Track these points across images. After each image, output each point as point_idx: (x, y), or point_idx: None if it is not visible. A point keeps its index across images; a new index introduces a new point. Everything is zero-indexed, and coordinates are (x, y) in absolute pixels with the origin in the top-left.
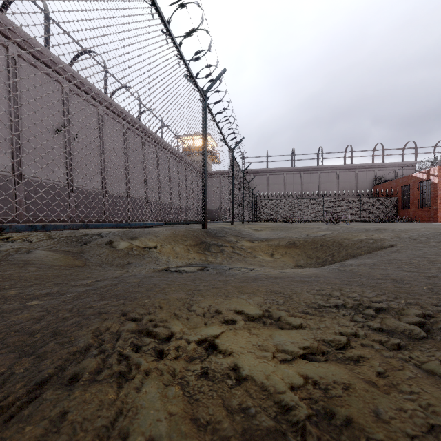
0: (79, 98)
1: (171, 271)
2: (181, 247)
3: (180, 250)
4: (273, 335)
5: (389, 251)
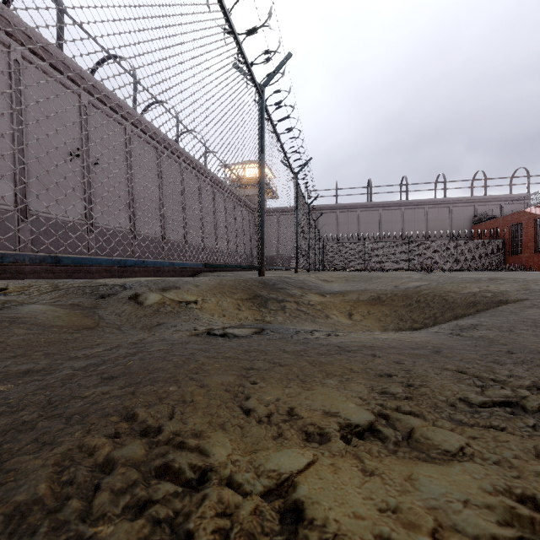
0: (101, 114)
1: (215, 335)
2: (229, 302)
3: (227, 306)
4: (414, 477)
5: (522, 309)
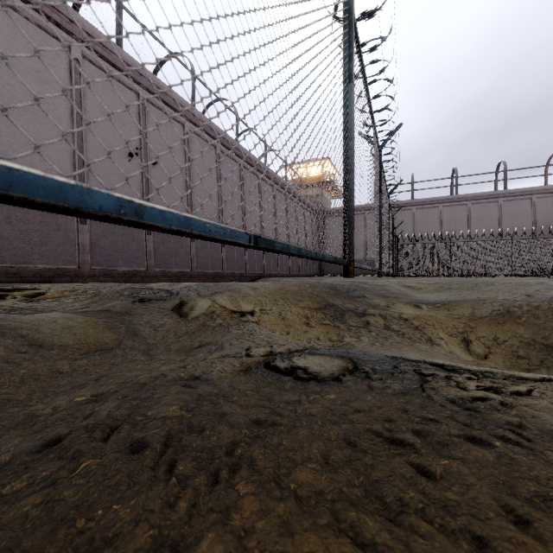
0: (160, 113)
1: (276, 371)
2: (294, 313)
3: (292, 318)
4: None
5: None
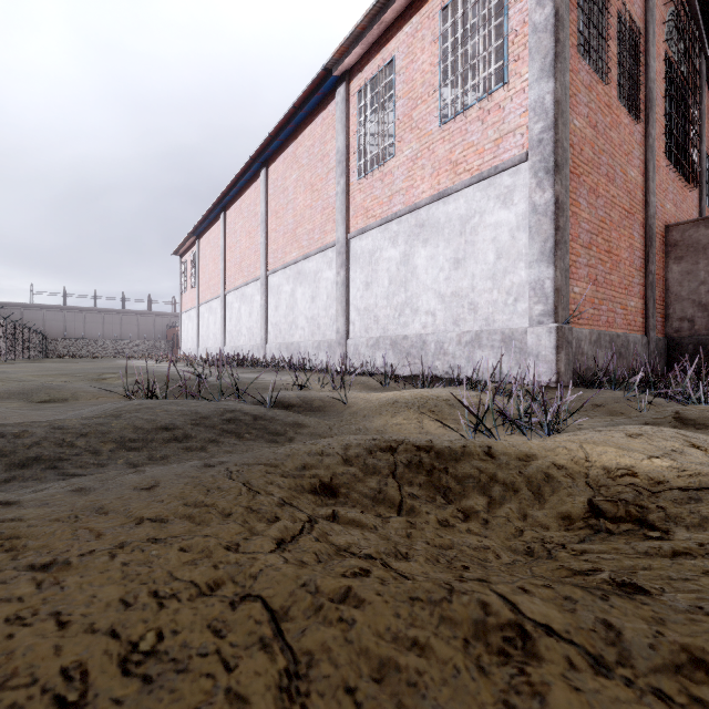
0: None
1: None
2: None
3: None
4: None
5: None
